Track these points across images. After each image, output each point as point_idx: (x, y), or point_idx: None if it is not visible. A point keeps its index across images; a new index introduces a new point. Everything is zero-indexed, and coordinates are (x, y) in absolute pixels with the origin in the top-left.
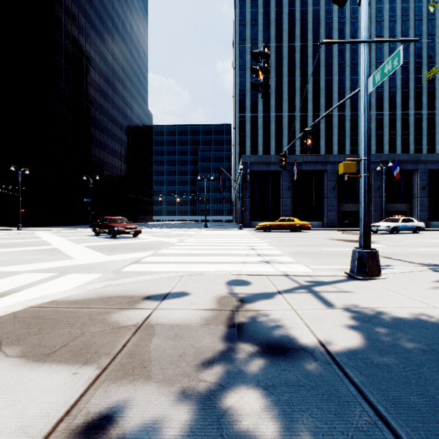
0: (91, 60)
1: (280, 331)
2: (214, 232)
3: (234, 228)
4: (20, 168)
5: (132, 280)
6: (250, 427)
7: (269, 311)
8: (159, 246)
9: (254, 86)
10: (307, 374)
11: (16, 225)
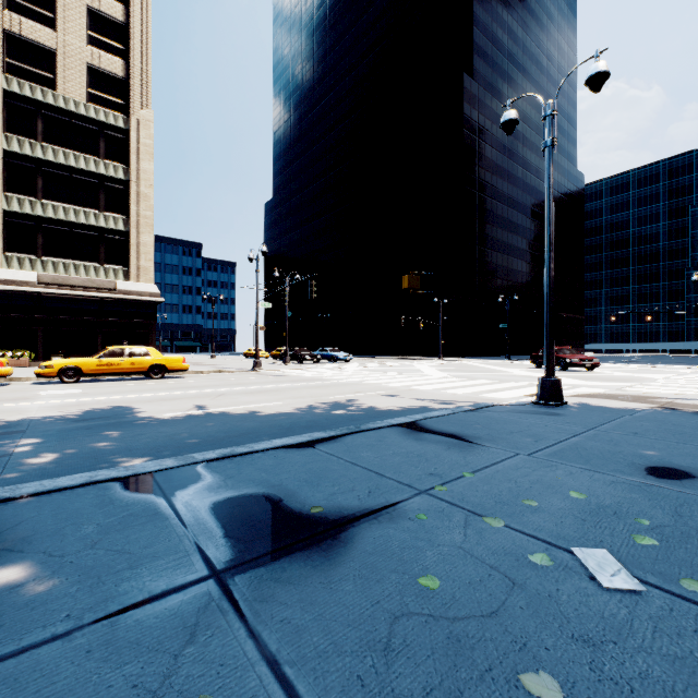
0: (497, 142)
1: None
2: None
3: None
4: (433, 296)
5: (641, 392)
6: None
7: None
8: (638, 380)
9: None
10: None
11: (428, 355)
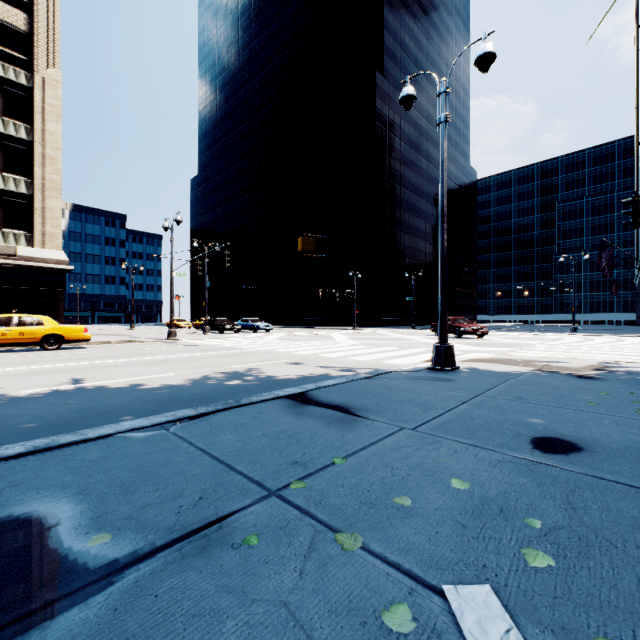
0: (405, 136)
1: (626, 371)
2: (589, 338)
3: (630, 334)
4: (348, 271)
5: (522, 356)
6: (598, 374)
7: (625, 369)
8: (519, 345)
9: (624, 223)
10: (629, 374)
11: (345, 325)
